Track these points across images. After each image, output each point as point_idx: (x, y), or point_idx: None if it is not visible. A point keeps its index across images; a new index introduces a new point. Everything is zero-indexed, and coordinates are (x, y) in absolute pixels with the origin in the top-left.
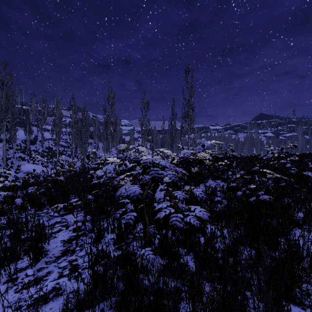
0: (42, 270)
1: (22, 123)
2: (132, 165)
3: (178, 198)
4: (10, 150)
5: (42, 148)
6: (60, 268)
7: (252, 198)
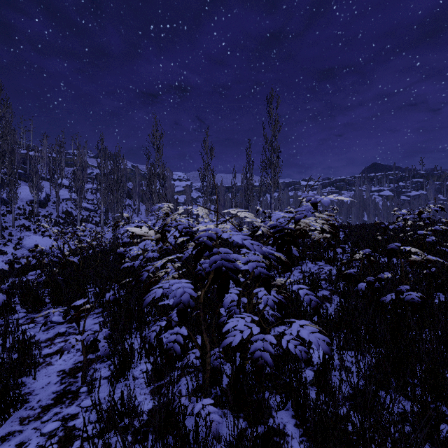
0: (9, 438)
1: (28, 176)
2: (182, 241)
3: (265, 301)
4: (8, 215)
5: (56, 212)
6: (43, 436)
7: (388, 296)
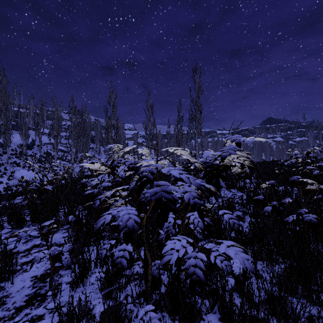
0: None
1: (19, 127)
2: (129, 174)
3: (196, 224)
4: (4, 155)
5: (39, 153)
6: None
7: (290, 217)
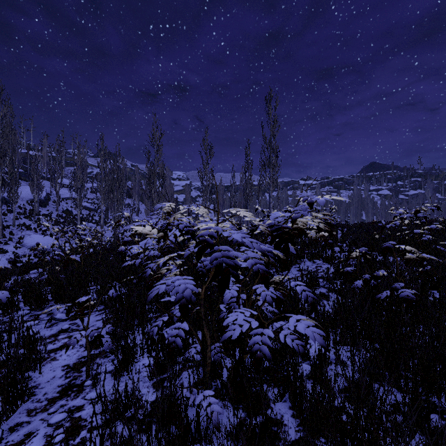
0: (18, 428)
1: (28, 175)
2: (183, 239)
3: (263, 297)
4: (9, 214)
5: (57, 212)
6: (51, 426)
7: (384, 293)
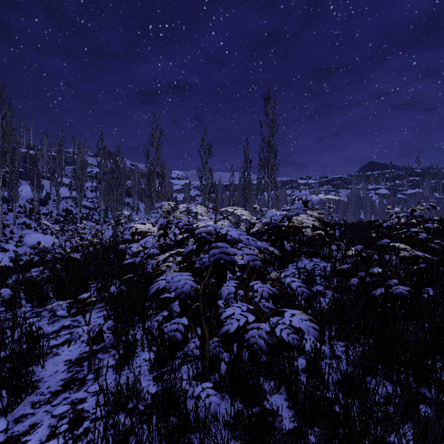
0: (23, 420)
1: (29, 175)
2: (182, 237)
3: (260, 293)
4: (10, 213)
5: (57, 211)
6: (54, 418)
7: (378, 290)
